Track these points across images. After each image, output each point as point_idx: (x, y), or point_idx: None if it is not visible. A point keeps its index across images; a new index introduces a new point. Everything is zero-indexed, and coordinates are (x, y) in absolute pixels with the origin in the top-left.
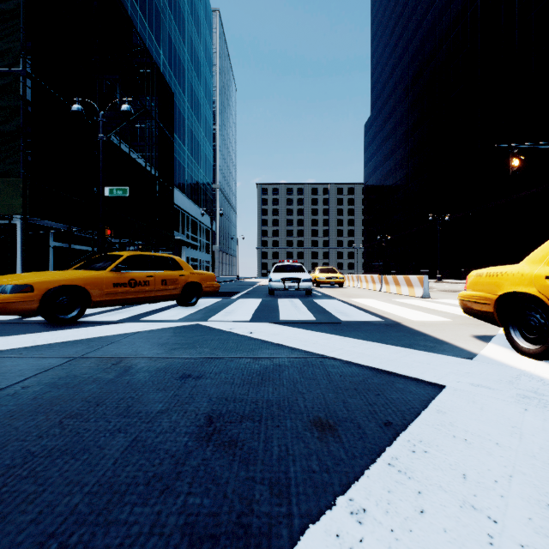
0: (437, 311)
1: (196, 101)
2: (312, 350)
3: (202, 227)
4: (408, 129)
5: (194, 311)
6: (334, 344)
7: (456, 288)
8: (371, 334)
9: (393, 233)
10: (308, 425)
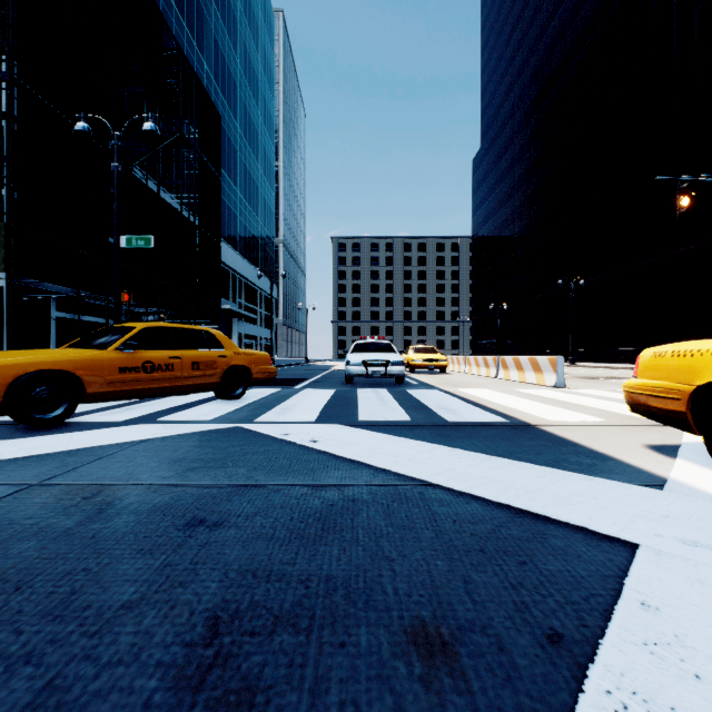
0: (581, 407)
1: (252, 128)
2: (406, 472)
3: (259, 294)
4: (530, 166)
5: (237, 407)
6: (440, 461)
7: (597, 374)
8: (493, 444)
9: (510, 302)
10: (401, 643)
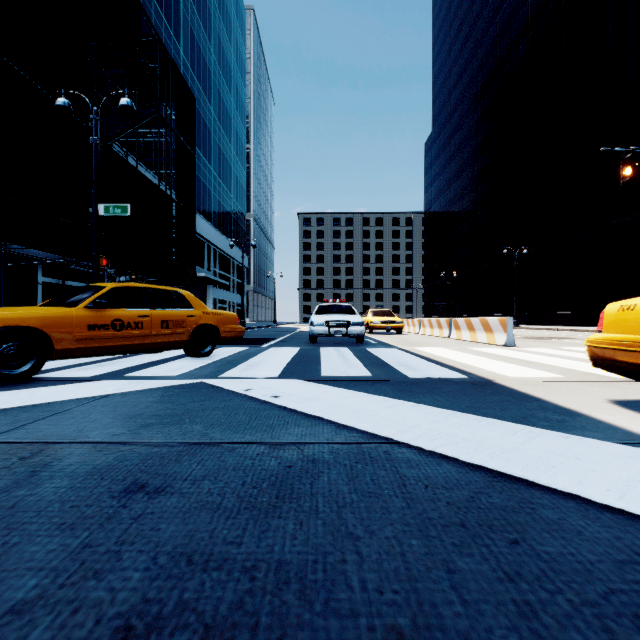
0: (534, 364)
1: (225, 112)
2: (370, 428)
3: (232, 263)
4: (477, 147)
5: (205, 364)
6: (405, 417)
7: (541, 335)
8: (456, 399)
9: (459, 271)
10: None
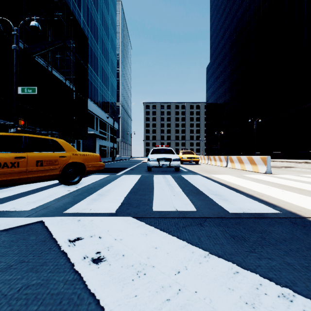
0: (308, 192)
1: (106, 50)
2: None
3: (109, 127)
4: (233, 68)
5: (67, 193)
6: None
7: (274, 165)
8: (310, 263)
9: (224, 131)
10: None
